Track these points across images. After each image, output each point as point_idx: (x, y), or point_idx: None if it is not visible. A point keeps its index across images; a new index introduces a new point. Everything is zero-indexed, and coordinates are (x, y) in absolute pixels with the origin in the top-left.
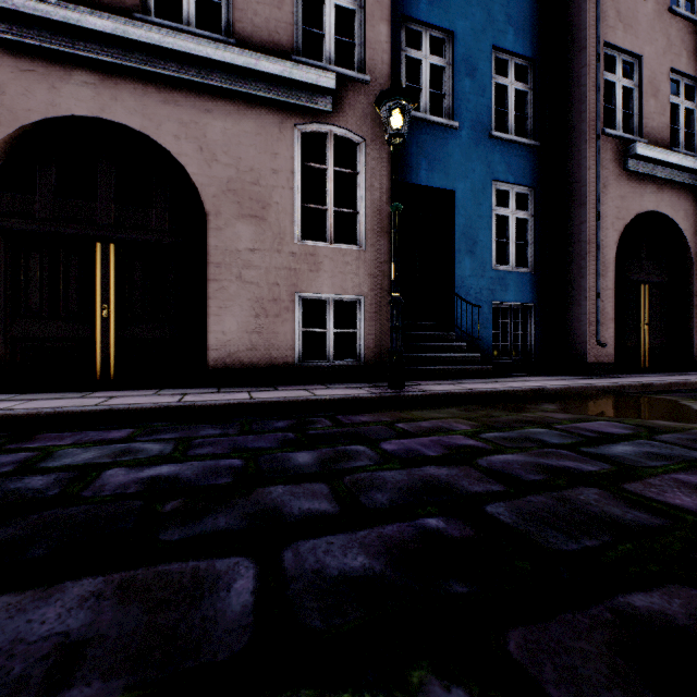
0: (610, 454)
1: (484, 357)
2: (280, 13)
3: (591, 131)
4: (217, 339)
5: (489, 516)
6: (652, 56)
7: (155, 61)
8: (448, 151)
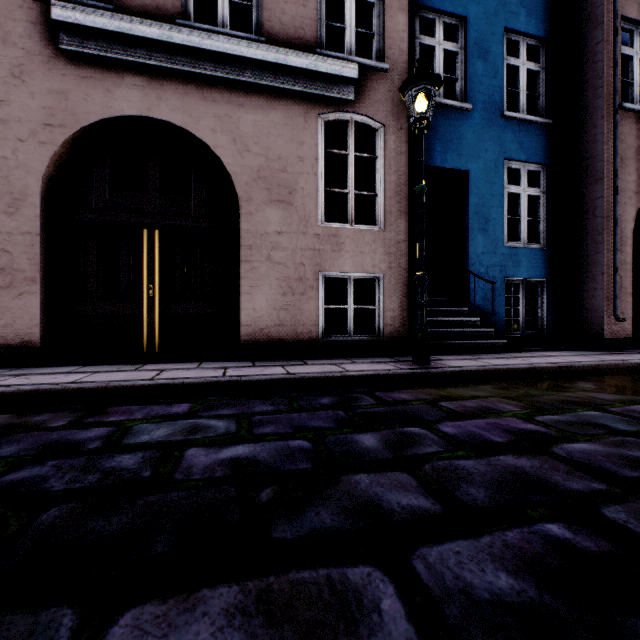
0: None
1: (496, 332)
2: (305, 10)
3: (608, 106)
4: (248, 315)
5: (615, 524)
6: None
7: (194, 62)
8: (461, 133)
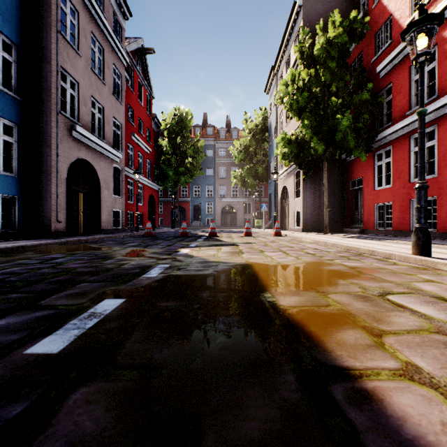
0: (55, 262)
1: None
2: None
3: (54, 109)
4: None
5: (9, 280)
6: (84, 86)
7: None
8: None
